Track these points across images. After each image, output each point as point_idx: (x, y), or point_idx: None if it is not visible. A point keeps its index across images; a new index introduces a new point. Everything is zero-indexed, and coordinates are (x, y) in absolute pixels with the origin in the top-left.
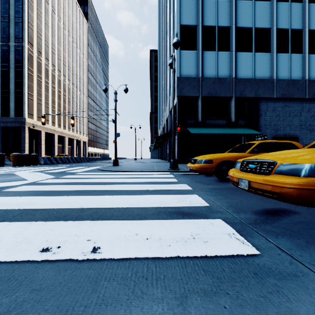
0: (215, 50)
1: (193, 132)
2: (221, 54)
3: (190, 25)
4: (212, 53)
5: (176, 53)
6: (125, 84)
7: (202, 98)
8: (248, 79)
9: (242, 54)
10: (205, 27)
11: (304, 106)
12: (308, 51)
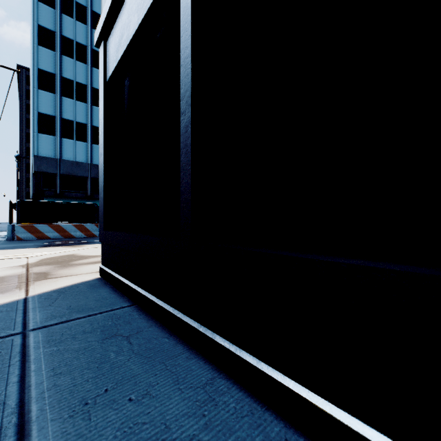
0: (73, 139)
1: None
2: (79, 143)
3: (49, 115)
4: (70, 141)
5: (34, 135)
6: None
7: (62, 174)
8: None
9: (98, 146)
10: (64, 120)
11: None
12: None
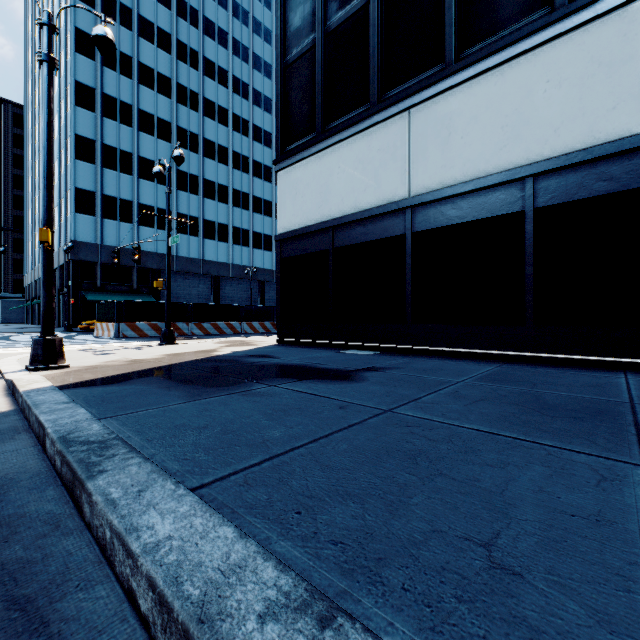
0: (117, 220)
1: (90, 299)
2: (123, 225)
3: (88, 191)
4: (113, 222)
5: (71, 216)
6: (2, 245)
7: (103, 263)
8: (150, 253)
9: (146, 229)
10: (106, 196)
11: (202, 280)
12: (204, 236)
